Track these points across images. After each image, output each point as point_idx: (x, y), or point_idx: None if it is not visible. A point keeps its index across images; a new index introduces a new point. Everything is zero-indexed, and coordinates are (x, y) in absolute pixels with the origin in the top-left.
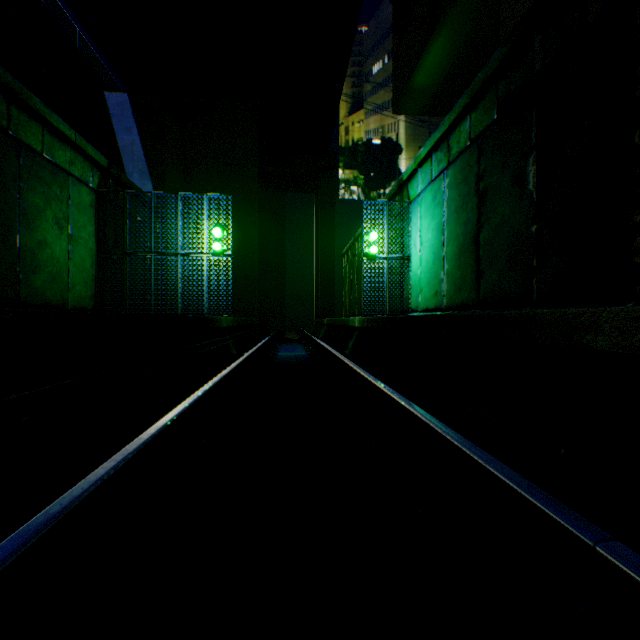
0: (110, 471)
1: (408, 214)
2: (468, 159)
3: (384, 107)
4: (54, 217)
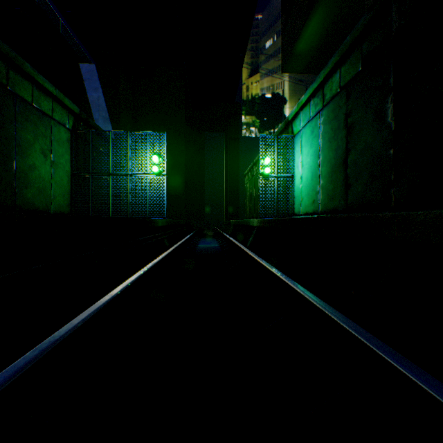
0: (29, 362)
1: (292, 144)
2: (338, 102)
3: (274, 71)
4: (40, 148)
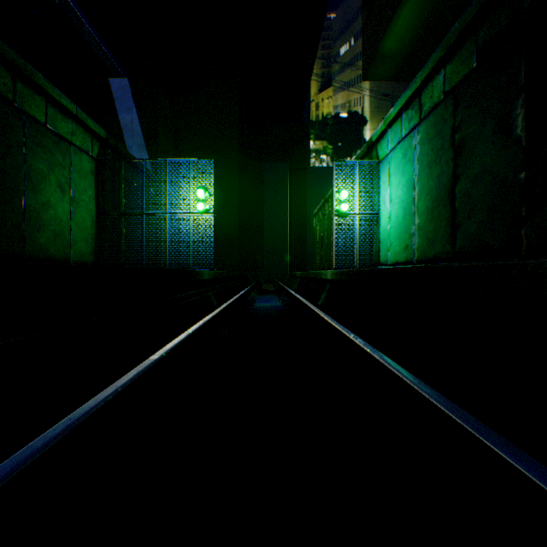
0: None
1: (377, 173)
2: (442, 112)
3: (350, 84)
4: (57, 181)
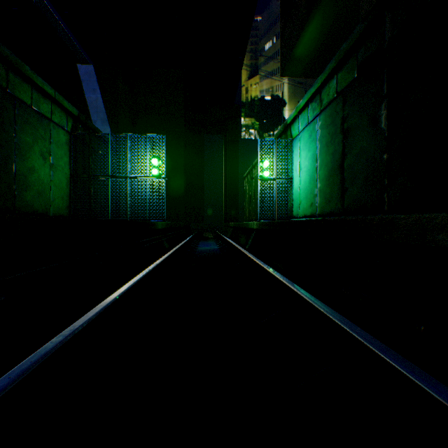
0: (57, 345)
1: (291, 148)
2: (335, 107)
3: (273, 73)
4: (40, 151)
